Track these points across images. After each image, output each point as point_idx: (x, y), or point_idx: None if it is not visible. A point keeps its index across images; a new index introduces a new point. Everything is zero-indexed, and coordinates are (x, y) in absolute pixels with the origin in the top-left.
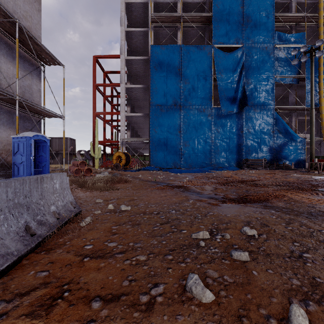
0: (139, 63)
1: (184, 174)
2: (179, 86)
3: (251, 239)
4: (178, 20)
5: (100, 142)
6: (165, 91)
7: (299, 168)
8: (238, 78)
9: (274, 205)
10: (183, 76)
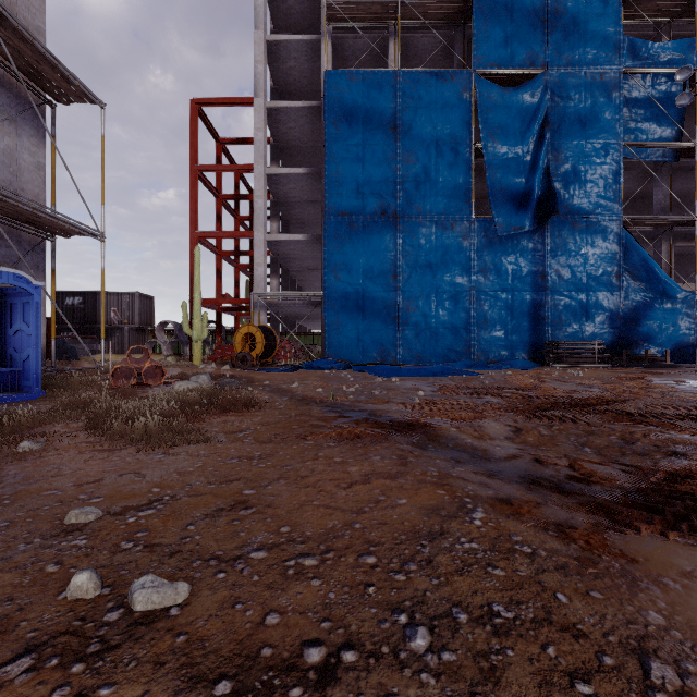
0: (299, 116)
1: (408, 380)
2: (394, 169)
3: None
4: (392, 13)
5: (207, 301)
6: (359, 180)
7: (682, 363)
8: (535, 149)
9: None
10: (403, 144)
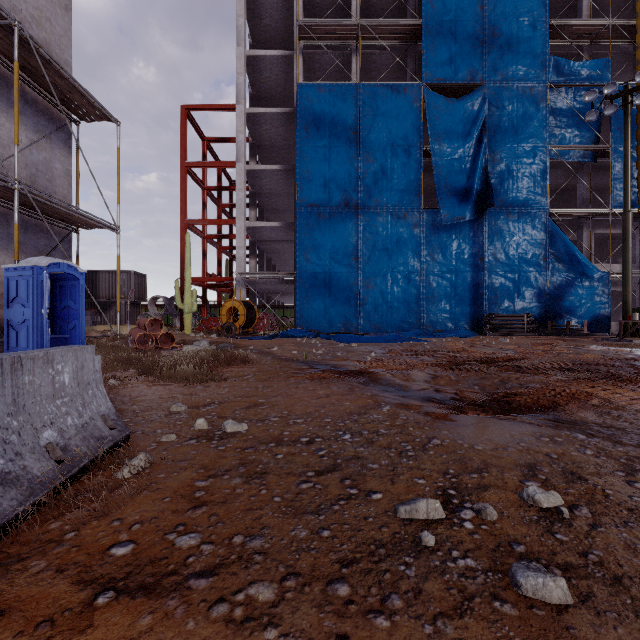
0: (274, 120)
1: (365, 345)
2: (356, 167)
3: (553, 521)
4: (354, 34)
5: (195, 279)
6: (326, 177)
7: (599, 332)
8: (475, 151)
9: (576, 418)
10: (363, 146)
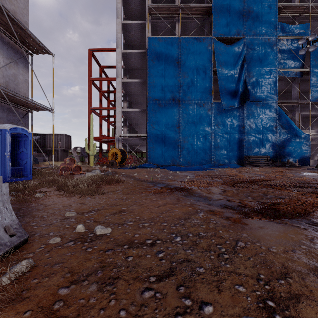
0: (136, 56)
1: (183, 172)
2: (178, 80)
3: None
4: (177, 11)
5: (96, 138)
6: (163, 85)
7: (304, 165)
8: (239, 71)
9: None
10: (182, 69)
